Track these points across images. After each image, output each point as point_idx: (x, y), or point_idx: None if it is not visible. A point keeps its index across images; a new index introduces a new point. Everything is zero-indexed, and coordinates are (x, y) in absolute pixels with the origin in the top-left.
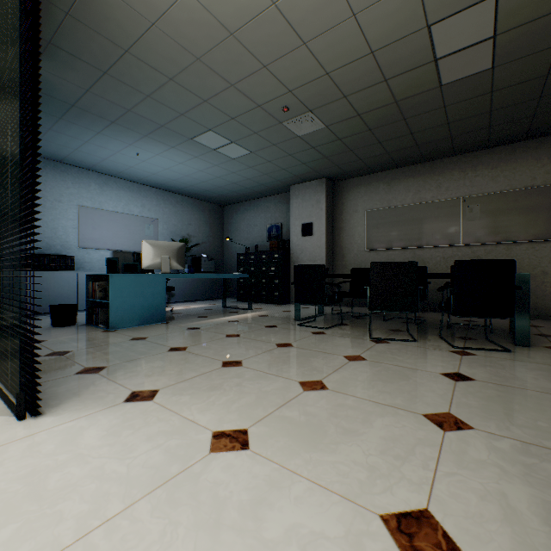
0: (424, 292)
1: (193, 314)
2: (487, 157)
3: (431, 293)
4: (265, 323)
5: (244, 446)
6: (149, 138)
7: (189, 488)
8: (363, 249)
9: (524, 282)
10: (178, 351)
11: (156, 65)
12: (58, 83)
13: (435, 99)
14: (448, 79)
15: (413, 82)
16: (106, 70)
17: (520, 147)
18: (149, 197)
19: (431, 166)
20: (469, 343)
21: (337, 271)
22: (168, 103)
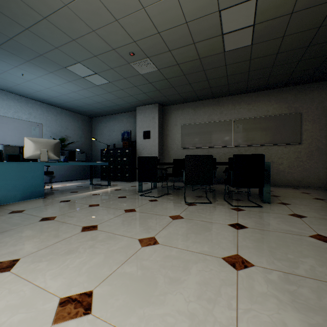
0: (214, 173)
1: (67, 190)
2: (246, 98)
3: (217, 173)
4: (118, 195)
5: (87, 310)
6: (31, 63)
7: None
8: (180, 147)
9: (268, 167)
10: (48, 220)
11: (31, 4)
12: None
13: (221, 60)
14: (228, 48)
15: (210, 47)
16: None
17: (261, 94)
18: (35, 108)
19: (217, 101)
20: (240, 202)
21: (165, 161)
22: (44, 37)
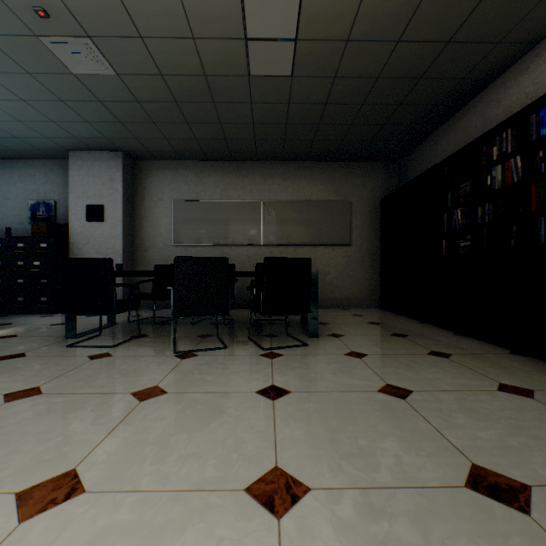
0: (232, 290)
1: None
2: (281, 168)
3: (238, 290)
4: (4, 351)
5: None
6: None
7: None
8: (171, 243)
9: (315, 279)
10: None
11: None
12: None
13: (244, 90)
14: (256, 71)
15: (224, 57)
16: None
17: (303, 166)
18: None
19: (238, 166)
20: (275, 340)
21: (138, 268)
22: None
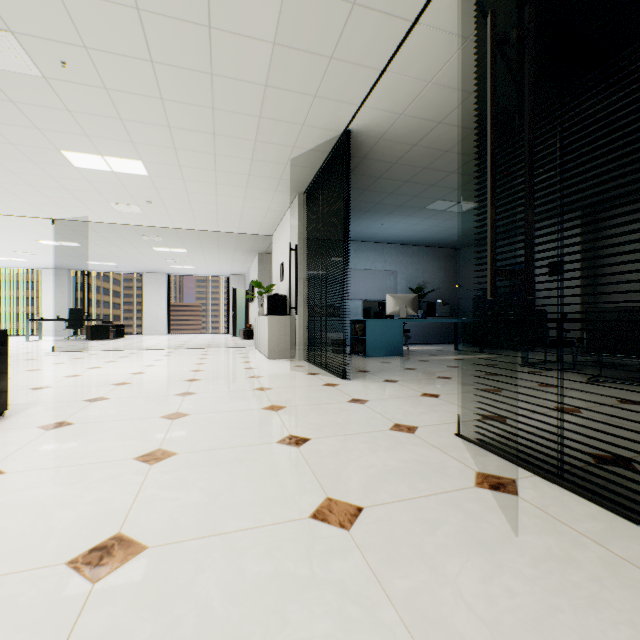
0: None
1: (425, 353)
2: None
3: None
4: (488, 362)
5: (436, 397)
6: (390, 214)
7: (410, 399)
8: (639, 287)
9: None
10: (410, 370)
11: (396, 179)
12: None
13: None
14: None
15: None
16: (366, 189)
17: None
18: (389, 253)
19: None
20: None
21: None
22: (404, 193)
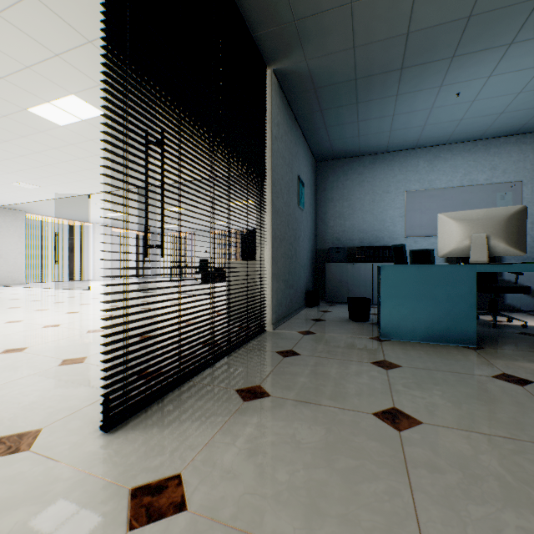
0: None
1: None
2: None
3: None
4: None
5: None
6: (459, 57)
7: None
8: None
9: None
10: (385, 424)
11: None
12: (329, 63)
13: None
14: None
15: None
16: None
17: None
18: (502, 153)
19: None
20: None
21: None
22: None
